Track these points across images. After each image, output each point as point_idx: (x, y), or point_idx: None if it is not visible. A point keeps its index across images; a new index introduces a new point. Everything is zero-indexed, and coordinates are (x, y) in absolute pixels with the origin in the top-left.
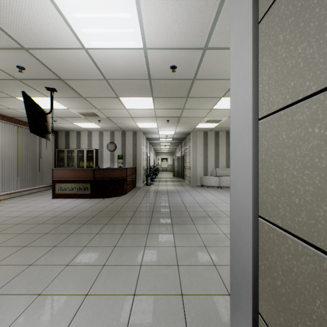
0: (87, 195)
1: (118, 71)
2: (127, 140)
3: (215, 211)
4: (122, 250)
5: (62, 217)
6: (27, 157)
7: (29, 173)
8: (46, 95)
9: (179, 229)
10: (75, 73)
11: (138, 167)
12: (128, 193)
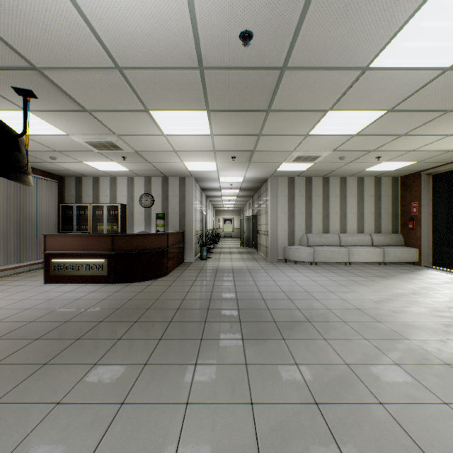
0: (102, 278)
1: (138, 48)
2: (171, 190)
3: (317, 310)
4: (135, 417)
5: (44, 322)
6: (10, 215)
7: (14, 242)
8: (21, 107)
9: (257, 351)
10: (58, 53)
11: (188, 232)
12: (170, 274)
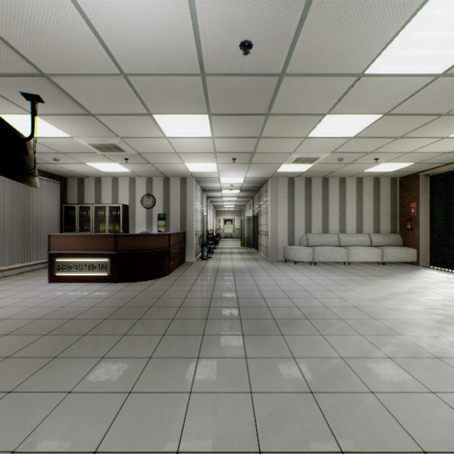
0: (105, 277)
1: (143, 56)
2: (173, 191)
3: (315, 307)
4: (142, 404)
5: (51, 319)
6: (14, 216)
7: (18, 242)
8: (28, 111)
9: (256, 346)
10: (66, 61)
11: (189, 232)
12: (172, 274)
